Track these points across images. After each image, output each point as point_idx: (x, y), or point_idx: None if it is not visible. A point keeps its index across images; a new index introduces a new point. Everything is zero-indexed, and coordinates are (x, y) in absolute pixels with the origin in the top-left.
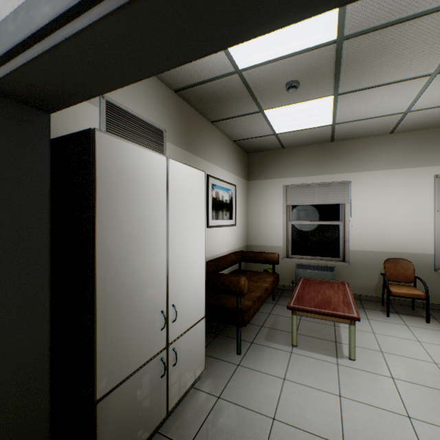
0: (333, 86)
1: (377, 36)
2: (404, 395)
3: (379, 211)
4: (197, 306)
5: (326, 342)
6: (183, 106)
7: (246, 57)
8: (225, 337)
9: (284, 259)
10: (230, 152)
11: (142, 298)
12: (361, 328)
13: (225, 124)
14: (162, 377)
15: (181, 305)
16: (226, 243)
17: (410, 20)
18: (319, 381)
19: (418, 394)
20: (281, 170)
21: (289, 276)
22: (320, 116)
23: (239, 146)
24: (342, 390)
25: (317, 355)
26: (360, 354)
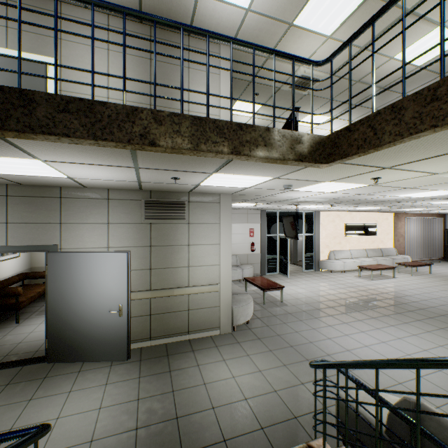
0: None
1: None
2: None
3: None
4: None
5: None
6: None
7: None
8: (10, 321)
9: None
10: None
11: None
12: None
13: None
14: None
15: None
16: (11, 269)
17: None
18: None
19: None
20: None
21: None
22: None
23: None
24: None
25: None
26: None
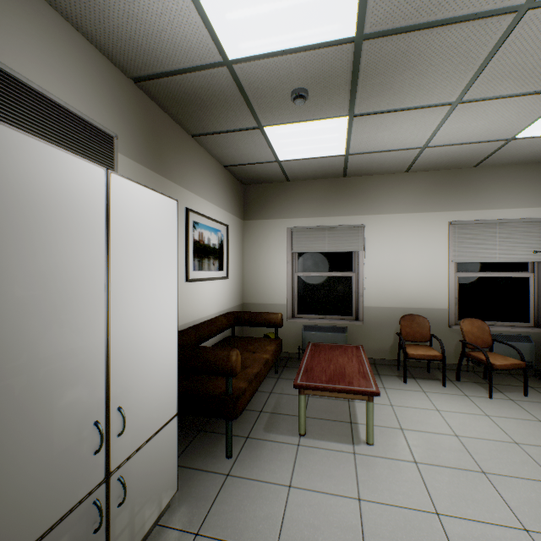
0: (348, 104)
1: (401, 42)
2: (430, 484)
3: (394, 261)
4: (164, 402)
5: (340, 424)
6: (149, 105)
7: (238, 42)
8: (211, 434)
9: (289, 320)
10: (220, 181)
11: (53, 409)
12: (378, 400)
13: (213, 141)
14: (97, 532)
15: (134, 406)
16: (214, 301)
17: (438, 27)
18: (333, 482)
19: (444, 480)
20: (285, 209)
21: (294, 341)
22: (332, 142)
23: (232, 174)
24: (361, 490)
25: (330, 444)
26: (379, 435)
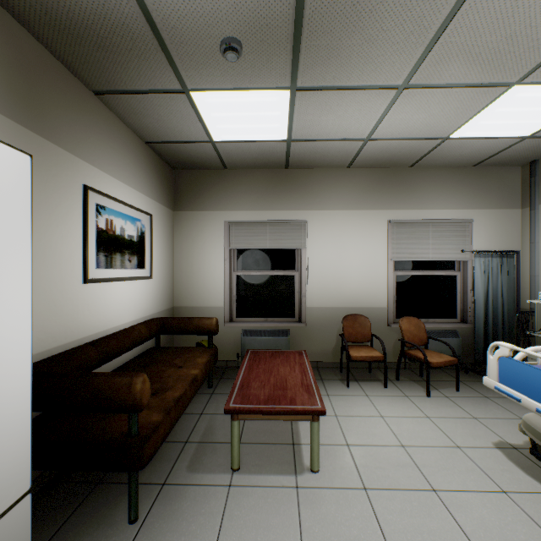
0: (290, 71)
1: None
2: (383, 518)
3: (337, 259)
4: None
5: (281, 447)
6: (12, 28)
7: None
8: (113, 487)
9: (226, 324)
10: (140, 160)
11: None
12: None
13: (125, 104)
14: None
15: None
16: (131, 307)
17: None
18: (272, 538)
19: (396, 509)
20: (223, 200)
21: (233, 348)
22: (273, 123)
23: (158, 155)
24: None
25: (269, 478)
26: (325, 457)
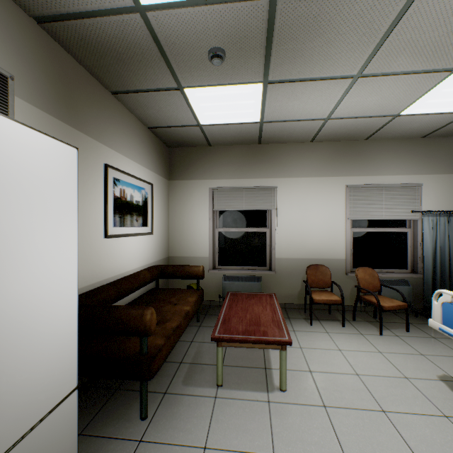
0: (263, 69)
1: (313, 4)
2: (339, 429)
3: (301, 218)
4: (57, 378)
5: (255, 370)
6: (58, 52)
7: None
8: (128, 393)
9: (210, 271)
10: (144, 141)
11: None
12: None
13: (134, 100)
14: None
15: (5, 394)
16: (138, 256)
17: None
18: (249, 438)
19: (351, 424)
20: (207, 171)
21: (216, 290)
22: (249, 109)
23: (157, 136)
24: (276, 444)
25: (246, 393)
26: (291, 380)
